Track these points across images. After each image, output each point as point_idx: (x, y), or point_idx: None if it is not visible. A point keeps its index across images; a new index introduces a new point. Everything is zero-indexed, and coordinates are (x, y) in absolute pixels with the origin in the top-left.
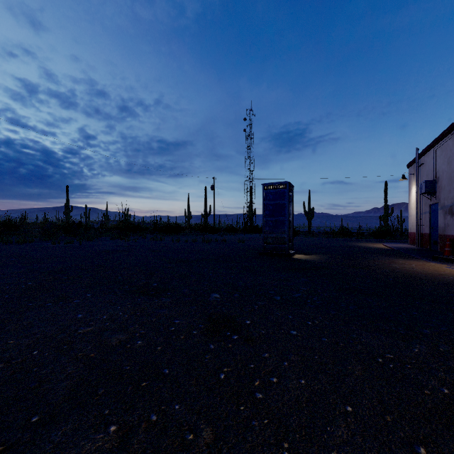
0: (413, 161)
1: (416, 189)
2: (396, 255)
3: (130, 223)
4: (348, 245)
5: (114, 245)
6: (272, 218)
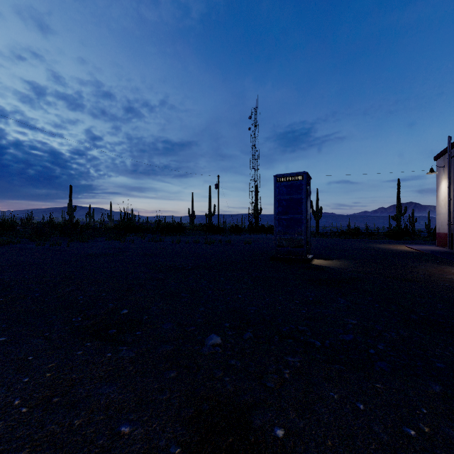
0: (443, 152)
1: (447, 184)
2: (435, 260)
3: (131, 222)
4: (368, 247)
5: (106, 247)
6: (286, 215)
